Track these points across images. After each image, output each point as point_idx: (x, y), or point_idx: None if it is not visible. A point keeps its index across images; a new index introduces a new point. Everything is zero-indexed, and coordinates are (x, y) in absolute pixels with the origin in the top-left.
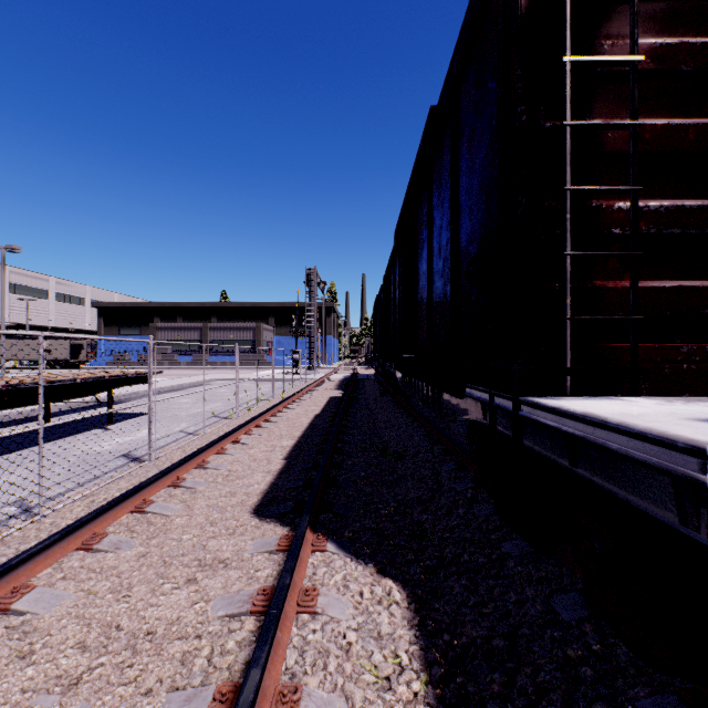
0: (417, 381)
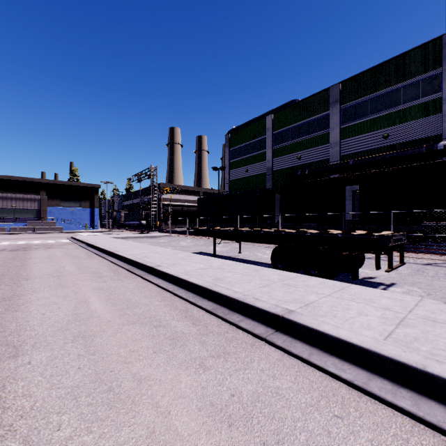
0: (355, 226)
